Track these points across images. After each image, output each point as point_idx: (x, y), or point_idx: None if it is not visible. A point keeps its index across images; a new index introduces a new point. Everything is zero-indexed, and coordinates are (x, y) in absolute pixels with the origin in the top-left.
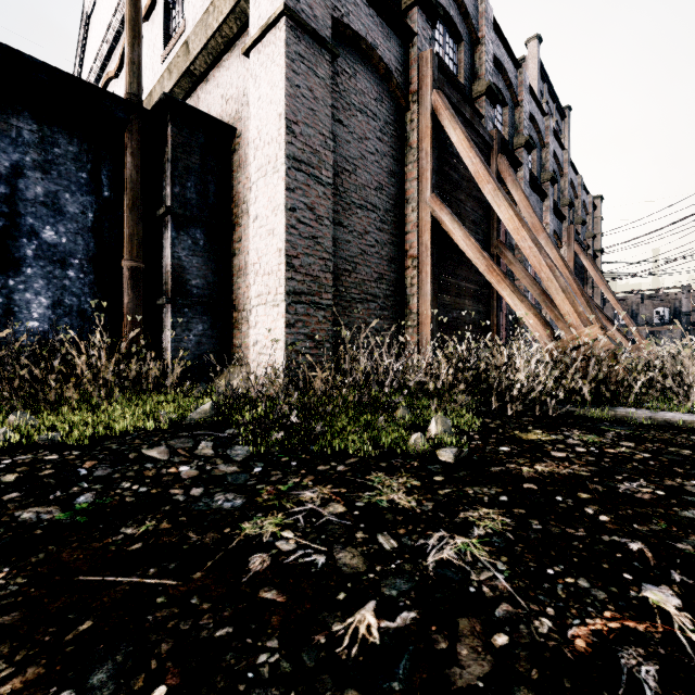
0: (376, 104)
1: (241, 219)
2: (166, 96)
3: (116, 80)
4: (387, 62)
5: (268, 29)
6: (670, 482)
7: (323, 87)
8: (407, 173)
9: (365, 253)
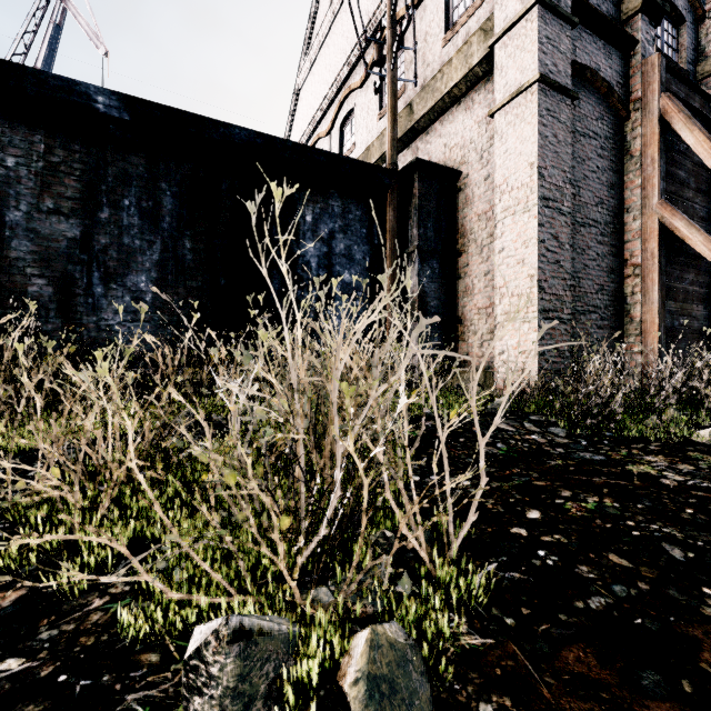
0: (597, 124)
1: (467, 248)
2: (417, 159)
3: (326, 139)
4: (608, 80)
5: (518, 95)
6: None
7: (564, 130)
8: (627, 182)
9: (587, 267)
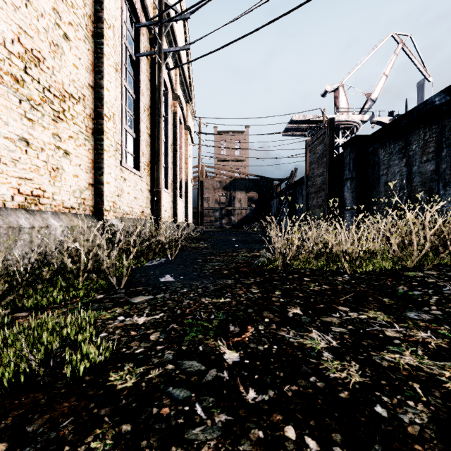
0: None
1: None
2: None
3: None
4: None
5: None
6: None
7: None
8: None
9: None
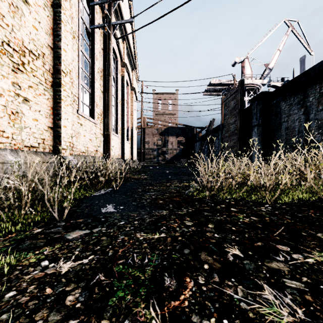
0: None
1: None
2: None
3: None
4: None
5: None
6: None
7: None
8: None
9: None
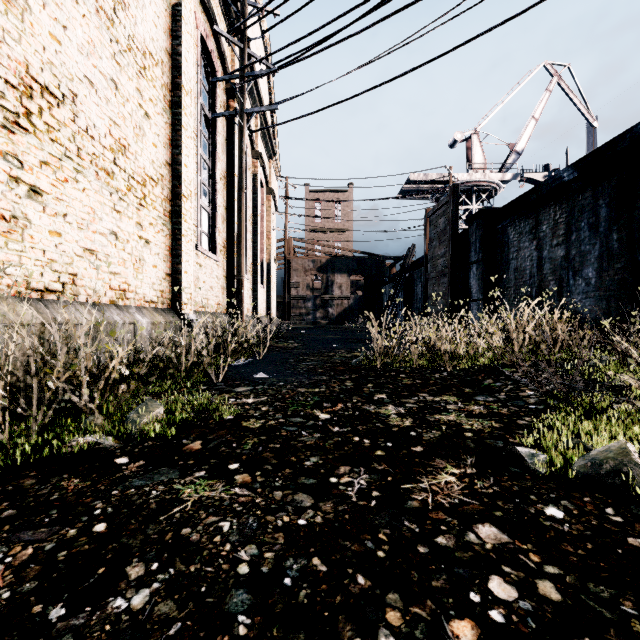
0: None
1: None
2: None
3: None
4: None
5: None
6: (327, 506)
7: None
8: None
9: None
